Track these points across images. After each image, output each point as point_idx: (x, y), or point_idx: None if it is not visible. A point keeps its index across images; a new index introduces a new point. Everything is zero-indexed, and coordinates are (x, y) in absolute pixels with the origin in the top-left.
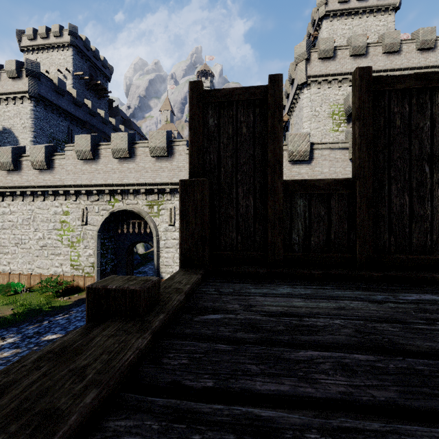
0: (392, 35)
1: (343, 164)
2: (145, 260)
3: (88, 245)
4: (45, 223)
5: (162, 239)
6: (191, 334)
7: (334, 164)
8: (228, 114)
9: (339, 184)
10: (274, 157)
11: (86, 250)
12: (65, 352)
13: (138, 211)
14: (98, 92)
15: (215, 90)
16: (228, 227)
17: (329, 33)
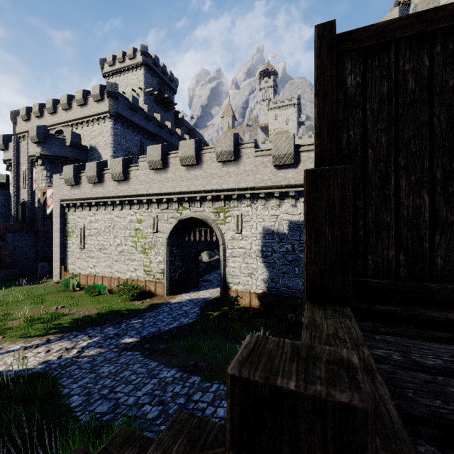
0: None
1: None
2: (210, 269)
3: (159, 252)
4: (122, 231)
5: (228, 248)
6: None
7: None
8: (379, 64)
9: None
10: None
11: (157, 257)
12: None
13: (205, 219)
14: (165, 106)
15: (359, 29)
16: (381, 240)
17: None
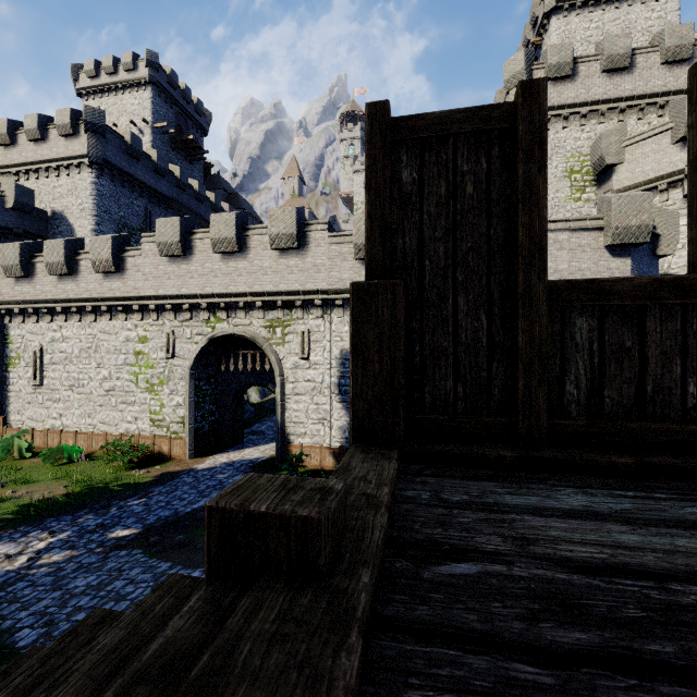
0: (679, 31)
1: (593, 256)
2: (262, 414)
3: (176, 389)
4: (113, 356)
5: (289, 381)
6: (430, 619)
7: (577, 255)
8: (437, 161)
9: (664, 288)
10: (529, 237)
11: (173, 397)
12: (177, 694)
13: (252, 336)
14: (189, 153)
15: (414, 116)
16: (439, 369)
17: (562, 38)
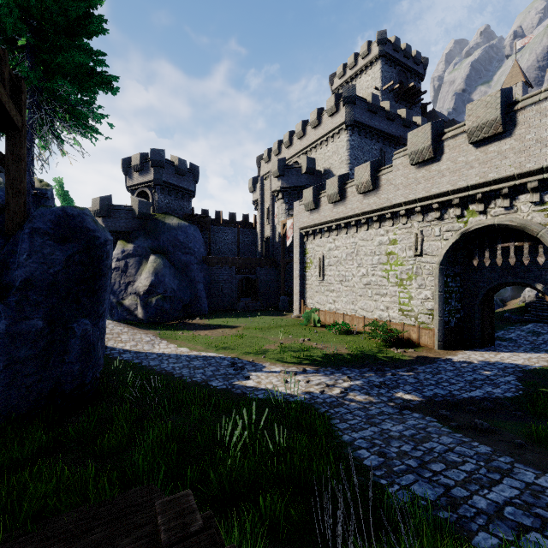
0: None
1: None
2: (502, 322)
3: (424, 283)
4: (368, 257)
5: None
6: None
7: None
8: None
9: None
10: None
11: (421, 291)
12: None
13: (521, 224)
14: (409, 101)
15: None
16: None
17: None
